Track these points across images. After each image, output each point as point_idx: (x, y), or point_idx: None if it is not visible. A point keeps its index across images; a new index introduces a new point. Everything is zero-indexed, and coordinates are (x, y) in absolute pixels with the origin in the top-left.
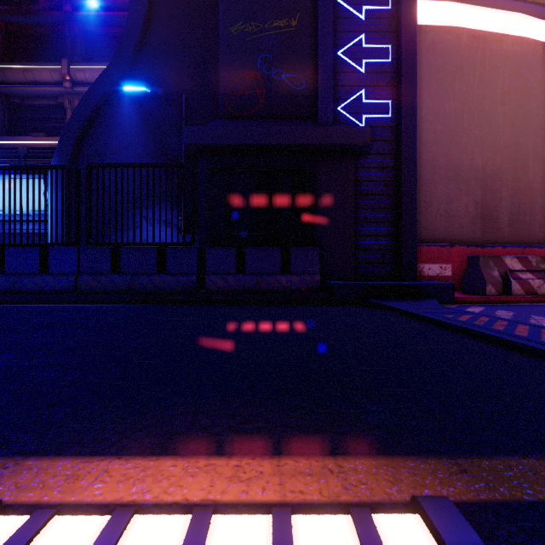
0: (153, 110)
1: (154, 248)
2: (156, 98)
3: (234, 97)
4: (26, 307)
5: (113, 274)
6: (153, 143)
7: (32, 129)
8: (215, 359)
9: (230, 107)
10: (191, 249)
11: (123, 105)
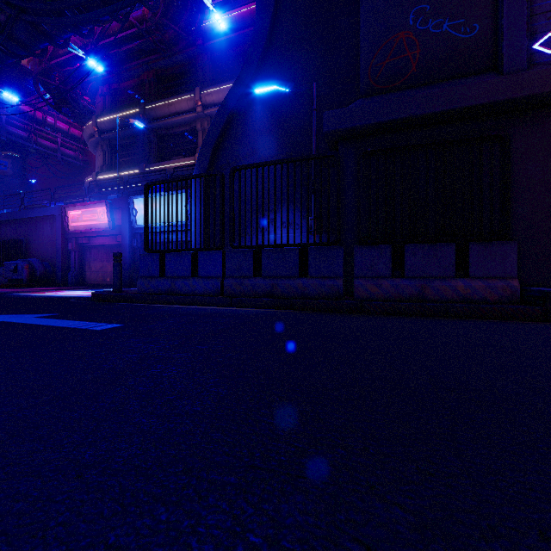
0: (278, 111)
1: (296, 249)
2: (281, 98)
3: (378, 68)
4: (185, 309)
5: (255, 277)
6: (278, 144)
7: (174, 154)
8: (550, 440)
9: (373, 82)
10: (336, 248)
11: (251, 112)
